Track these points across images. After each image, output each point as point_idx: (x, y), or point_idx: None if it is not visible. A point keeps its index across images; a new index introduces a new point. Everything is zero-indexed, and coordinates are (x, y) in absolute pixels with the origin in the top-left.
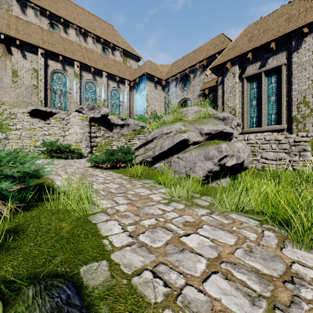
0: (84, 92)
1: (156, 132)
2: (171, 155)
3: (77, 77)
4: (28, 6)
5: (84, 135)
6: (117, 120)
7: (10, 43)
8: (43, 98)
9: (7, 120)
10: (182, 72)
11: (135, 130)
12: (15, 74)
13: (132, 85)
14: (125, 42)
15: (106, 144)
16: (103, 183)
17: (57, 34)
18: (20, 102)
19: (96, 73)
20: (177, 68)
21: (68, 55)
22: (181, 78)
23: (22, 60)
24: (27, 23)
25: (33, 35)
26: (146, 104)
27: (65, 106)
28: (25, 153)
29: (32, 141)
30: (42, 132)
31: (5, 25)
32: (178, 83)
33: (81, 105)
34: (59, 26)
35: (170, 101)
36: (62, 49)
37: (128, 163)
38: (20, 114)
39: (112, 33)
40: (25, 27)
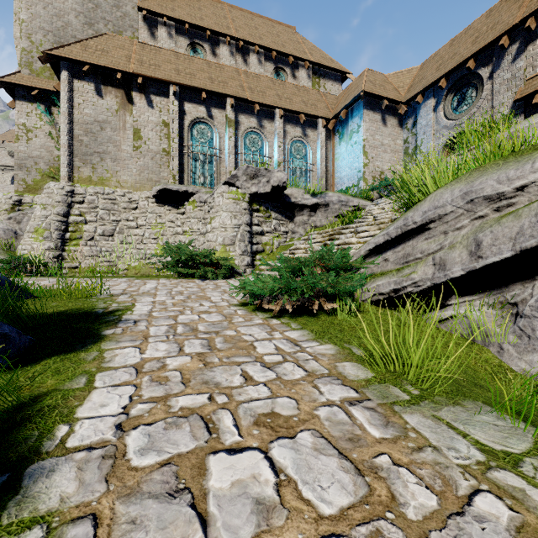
0: (242, 152)
1: (447, 198)
2: (520, 277)
3: (230, 125)
4: (159, 24)
5: (238, 230)
6: (303, 196)
7: (131, 85)
8: (176, 170)
9: (125, 211)
10: (454, 72)
11: (341, 216)
12: (137, 135)
13: (332, 127)
14: (317, 50)
15: (281, 246)
16: (268, 422)
17: (200, 58)
18: (145, 182)
19: (263, 114)
20: (438, 68)
21: (215, 88)
22: (450, 85)
23: (147, 110)
24: (156, 49)
25: (162, 66)
26: (362, 160)
27: (212, 182)
28: (149, 266)
29: (159, 245)
30: (173, 230)
31: (124, 58)
32: (442, 101)
33: (234, 171)
34: (204, 45)
35: (421, 146)
36: (206, 81)
37: (347, 300)
38: (143, 201)
39: (293, 40)
40: (153, 56)
